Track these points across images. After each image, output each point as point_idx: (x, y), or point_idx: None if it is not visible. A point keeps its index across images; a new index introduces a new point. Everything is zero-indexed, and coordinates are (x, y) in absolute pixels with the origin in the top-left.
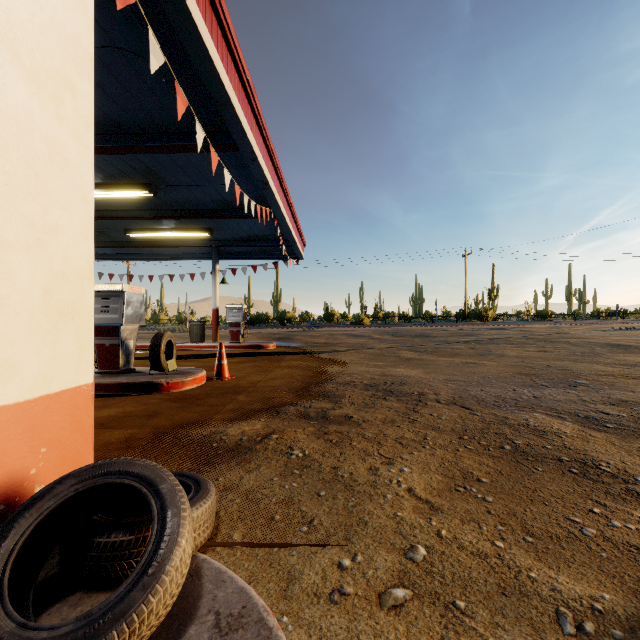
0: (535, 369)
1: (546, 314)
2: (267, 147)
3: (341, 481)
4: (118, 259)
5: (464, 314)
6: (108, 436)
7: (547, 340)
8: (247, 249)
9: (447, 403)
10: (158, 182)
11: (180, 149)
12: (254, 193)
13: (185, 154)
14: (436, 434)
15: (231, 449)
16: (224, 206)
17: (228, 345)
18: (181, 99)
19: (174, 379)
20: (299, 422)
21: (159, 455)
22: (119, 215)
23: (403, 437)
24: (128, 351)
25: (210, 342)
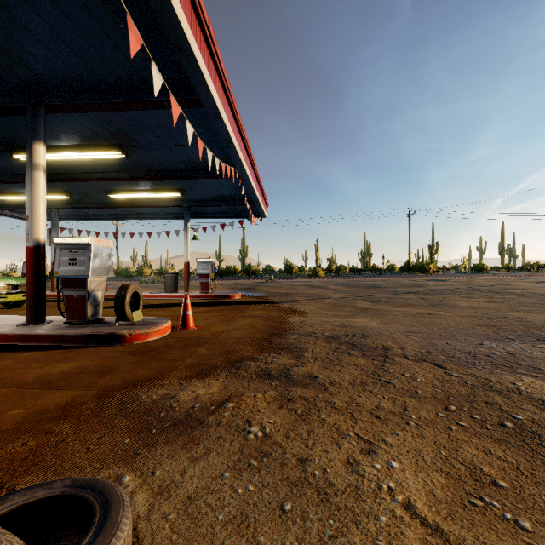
0: (493, 320)
1: (482, 267)
2: (230, 105)
3: (312, 483)
4: (103, 219)
5: (408, 267)
6: (48, 400)
7: (492, 291)
8: (216, 209)
9: (416, 359)
10: (130, 143)
11: (145, 105)
12: (219, 153)
13: (152, 113)
14: (416, 403)
15: (179, 421)
16: (192, 167)
17: (198, 295)
18: (134, 35)
19: (137, 330)
20: (259, 383)
21: (97, 427)
22: (98, 177)
23: (379, 407)
24: (96, 302)
25: (182, 292)
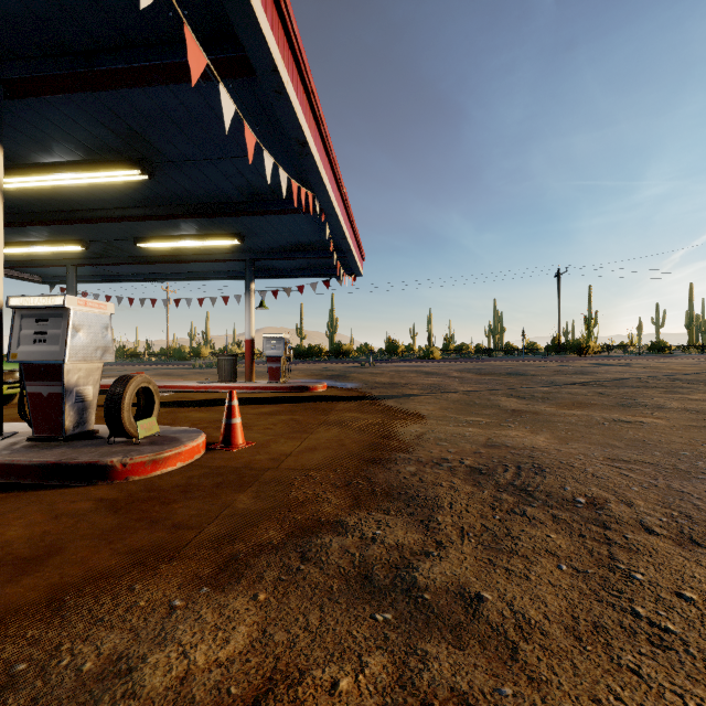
0: None
1: (664, 346)
2: (304, 82)
3: None
4: (139, 280)
5: (557, 346)
6: None
7: (705, 382)
8: (291, 264)
9: (672, 536)
10: (153, 156)
11: (160, 76)
12: (290, 171)
13: (176, 95)
14: None
15: None
16: (252, 196)
17: (265, 386)
18: None
19: (137, 457)
20: (347, 613)
21: None
22: (117, 214)
23: None
24: (82, 404)
25: (243, 381)
